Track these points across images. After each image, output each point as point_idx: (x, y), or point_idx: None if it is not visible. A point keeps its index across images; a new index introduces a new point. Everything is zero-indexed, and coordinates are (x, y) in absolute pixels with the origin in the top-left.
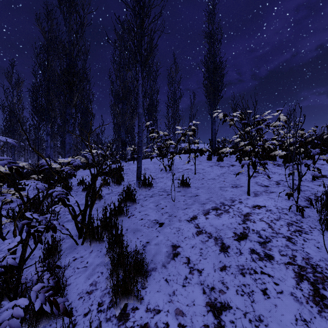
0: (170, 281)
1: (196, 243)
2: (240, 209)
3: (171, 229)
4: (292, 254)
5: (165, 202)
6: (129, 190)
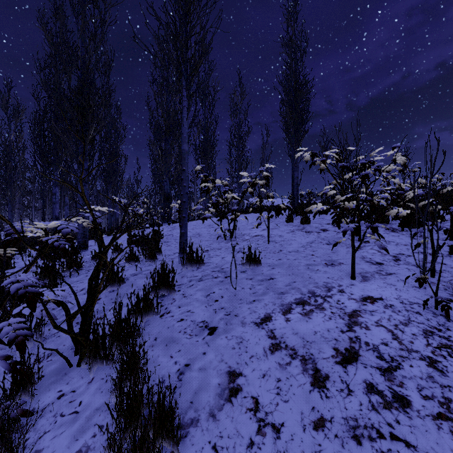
0: (221, 451)
1: (270, 368)
2: (341, 303)
3: (229, 339)
4: (443, 397)
5: (221, 289)
6: (165, 270)
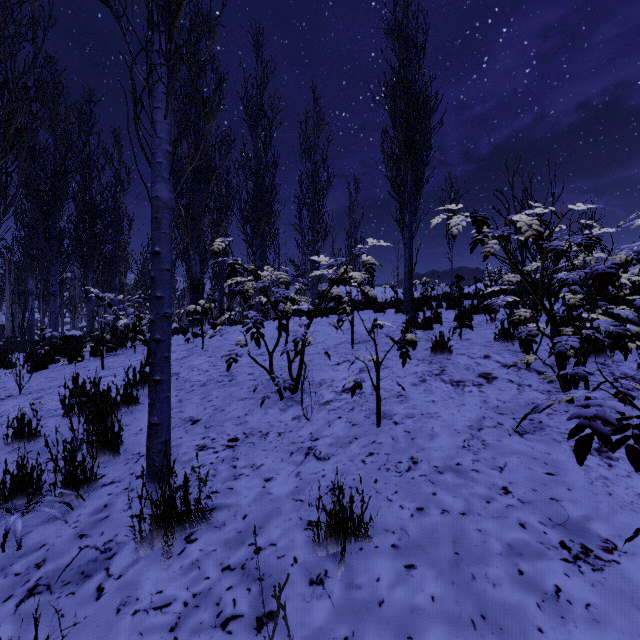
0: None
1: None
2: None
3: None
4: None
5: None
6: None
